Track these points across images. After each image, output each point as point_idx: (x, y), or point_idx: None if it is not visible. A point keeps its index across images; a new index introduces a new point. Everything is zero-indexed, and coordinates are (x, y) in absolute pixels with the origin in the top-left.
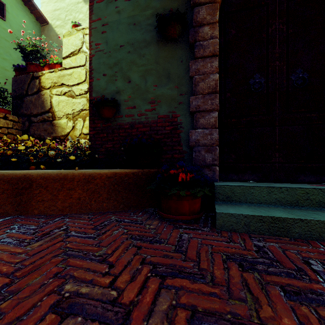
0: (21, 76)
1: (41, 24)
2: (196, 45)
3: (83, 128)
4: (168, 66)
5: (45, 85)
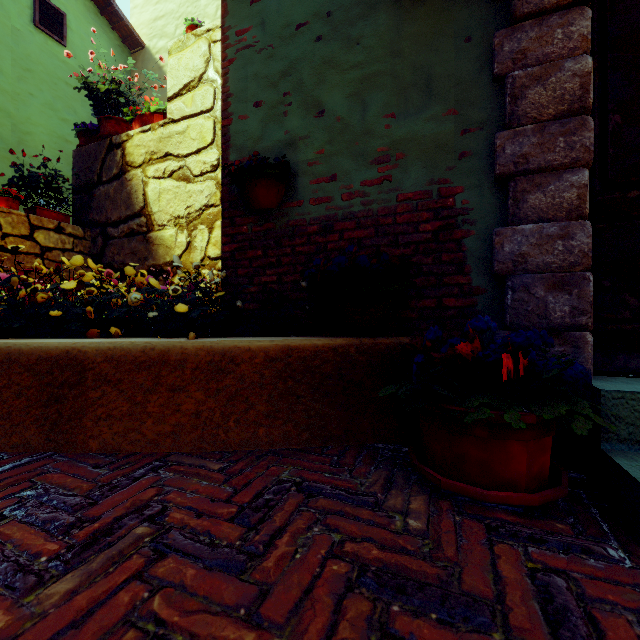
0: (89, 145)
1: (131, 50)
2: None
3: (207, 245)
4: (427, 57)
5: (134, 159)
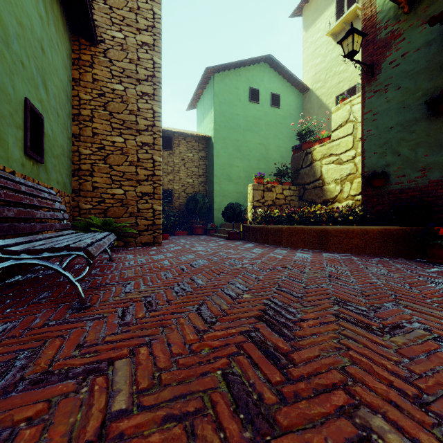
0: (297, 154)
1: (303, 93)
2: None
3: (350, 190)
4: (440, 136)
5: (316, 157)
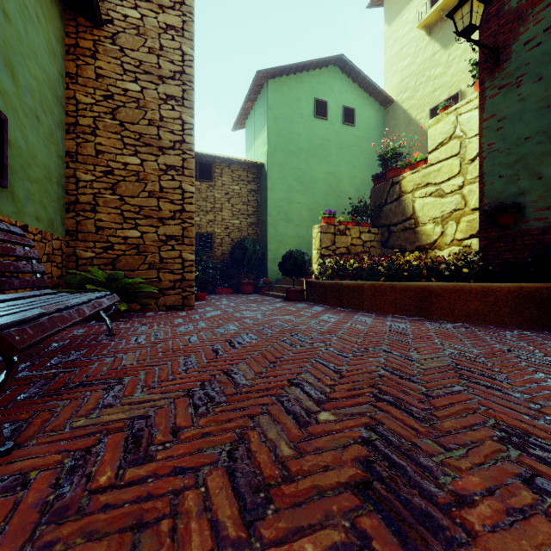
0: (380, 185)
1: (384, 107)
2: None
3: (455, 232)
4: None
5: (407, 189)
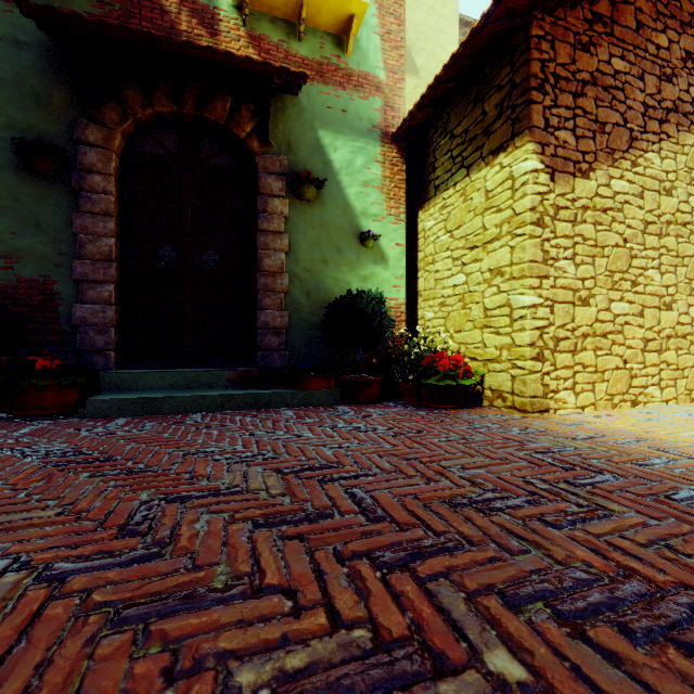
0: None
1: None
2: (81, 196)
3: None
4: (37, 210)
5: None
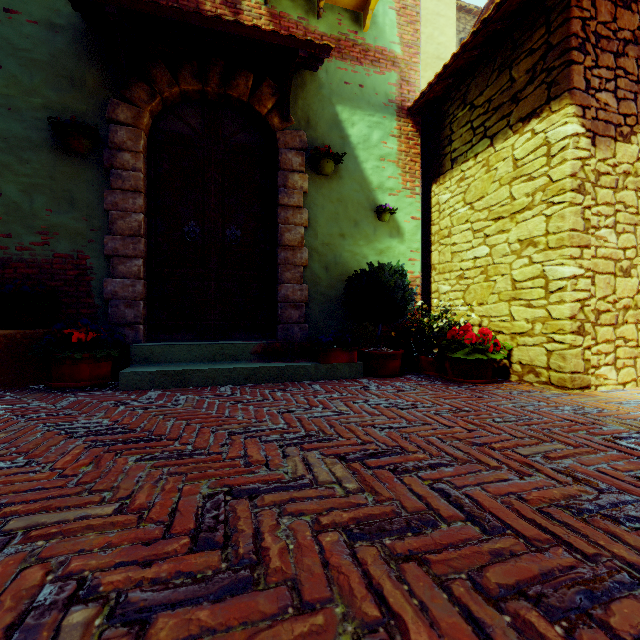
0: None
1: None
2: (112, 173)
3: None
4: (71, 187)
5: None
